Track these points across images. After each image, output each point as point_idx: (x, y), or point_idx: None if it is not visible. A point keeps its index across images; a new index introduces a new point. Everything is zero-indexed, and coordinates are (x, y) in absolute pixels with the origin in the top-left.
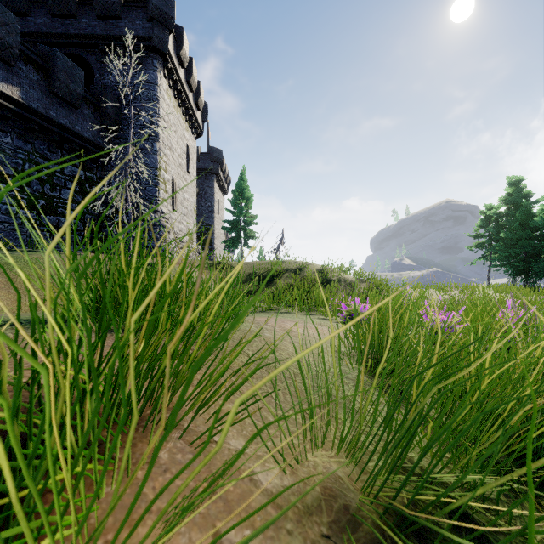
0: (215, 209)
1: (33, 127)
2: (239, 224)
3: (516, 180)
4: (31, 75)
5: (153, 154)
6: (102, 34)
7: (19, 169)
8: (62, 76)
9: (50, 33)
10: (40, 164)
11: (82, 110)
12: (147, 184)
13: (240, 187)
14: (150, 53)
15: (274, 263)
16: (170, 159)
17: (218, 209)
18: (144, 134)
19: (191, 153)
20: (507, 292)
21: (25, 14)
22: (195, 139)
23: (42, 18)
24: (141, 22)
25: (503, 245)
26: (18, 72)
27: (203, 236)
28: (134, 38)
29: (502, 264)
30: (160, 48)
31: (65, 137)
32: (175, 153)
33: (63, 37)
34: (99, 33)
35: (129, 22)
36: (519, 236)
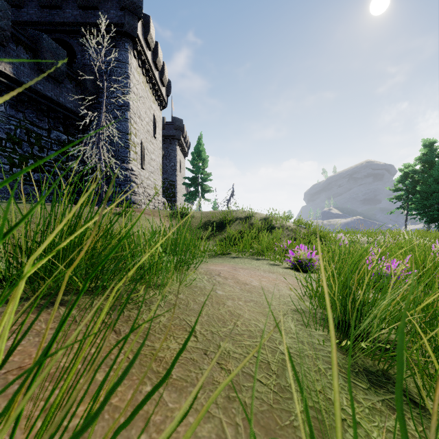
0: (177, 168)
1: (23, 99)
2: (197, 180)
3: (430, 142)
4: (21, 54)
5: (125, 121)
6: (82, 21)
7: (11, 134)
8: (48, 55)
9: (40, 22)
10: (29, 129)
11: (65, 84)
12: (120, 147)
13: (198, 150)
14: (122, 37)
15: (225, 212)
16: (139, 126)
17: (180, 168)
18: (117, 105)
19: (157, 121)
20: (425, 237)
21: (20, 6)
22: (161, 110)
23: (34, 9)
24: (115, 11)
25: (419, 197)
26: (10, 52)
27: (168, 190)
28: (109, 25)
29: (418, 213)
30: (130, 32)
31: (51, 107)
32: (143, 121)
33: (50, 25)
34: (79, 21)
35: (105, 11)
36: (433, 189)
